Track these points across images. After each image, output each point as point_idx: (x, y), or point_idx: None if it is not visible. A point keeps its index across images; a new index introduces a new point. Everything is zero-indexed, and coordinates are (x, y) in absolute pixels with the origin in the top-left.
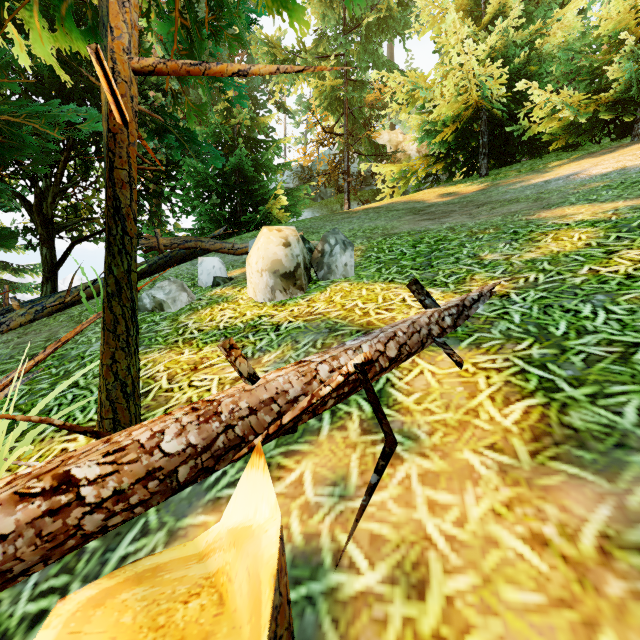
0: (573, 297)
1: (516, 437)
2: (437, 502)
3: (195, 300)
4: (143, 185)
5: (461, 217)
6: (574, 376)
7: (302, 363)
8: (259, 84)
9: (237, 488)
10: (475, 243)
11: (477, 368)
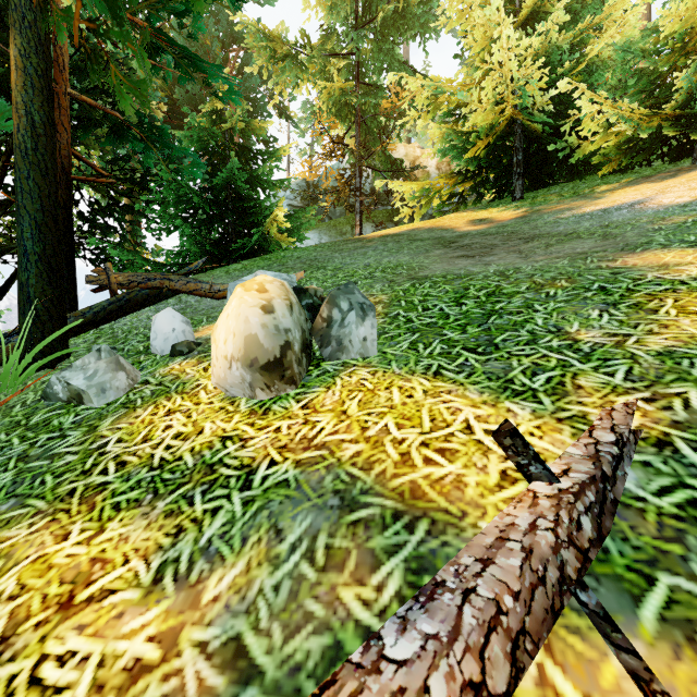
0: None
1: None
2: None
3: (138, 383)
4: (111, 199)
5: (509, 256)
6: None
7: None
8: (258, 85)
9: None
10: (549, 304)
11: None
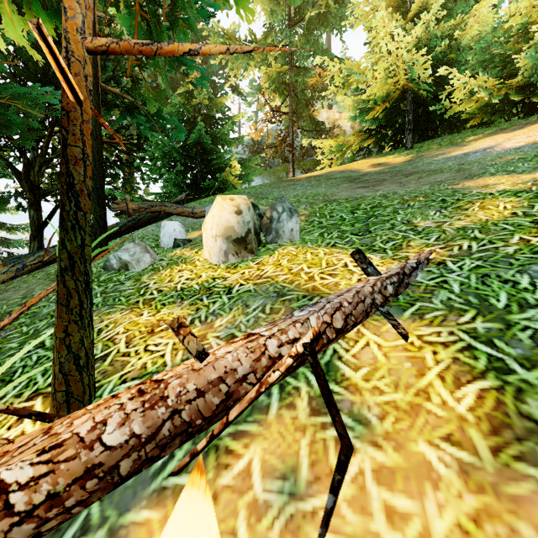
0: (509, 267)
1: (473, 428)
2: (395, 509)
3: (157, 260)
4: (117, 156)
5: (392, 185)
6: (524, 355)
7: (251, 337)
8: (217, 70)
9: (176, 508)
10: (407, 210)
11: (423, 341)
